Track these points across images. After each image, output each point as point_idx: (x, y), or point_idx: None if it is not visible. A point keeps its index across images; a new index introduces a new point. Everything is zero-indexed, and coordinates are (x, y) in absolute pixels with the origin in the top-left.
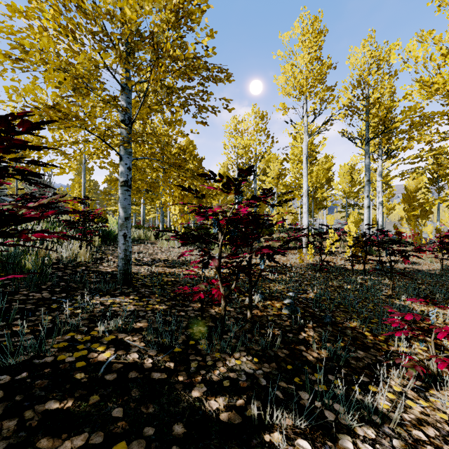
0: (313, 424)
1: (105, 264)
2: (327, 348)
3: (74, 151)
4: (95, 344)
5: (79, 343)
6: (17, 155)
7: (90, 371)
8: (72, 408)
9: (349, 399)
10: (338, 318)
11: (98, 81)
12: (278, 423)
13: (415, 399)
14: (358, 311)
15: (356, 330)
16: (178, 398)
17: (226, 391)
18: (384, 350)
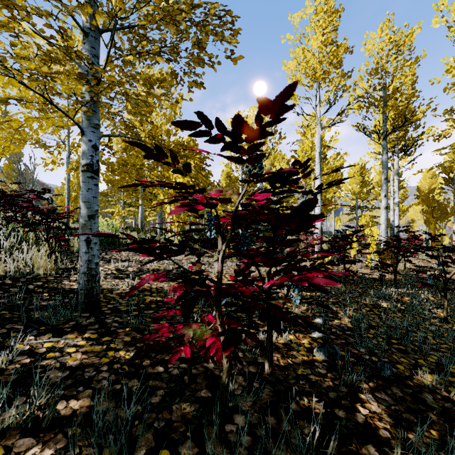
0: None
1: (73, 278)
2: None
3: (57, 144)
4: None
5: None
6: None
7: None
8: None
9: None
10: (400, 366)
11: None
12: None
13: None
14: (424, 351)
15: (438, 394)
16: None
17: None
18: None
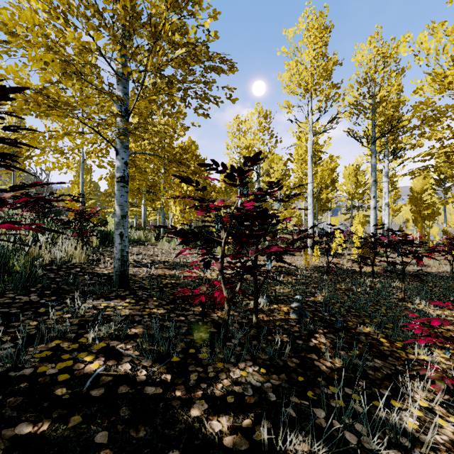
0: (334, 450)
1: (102, 266)
2: (341, 356)
3: (72, 150)
4: (83, 353)
5: (65, 352)
6: (2, 146)
7: (73, 385)
8: (47, 433)
9: (370, 417)
10: (350, 323)
11: (90, 65)
12: (291, 449)
13: (445, 416)
14: (371, 315)
15: (370, 336)
16: (174, 418)
17: (230, 408)
18: (403, 358)
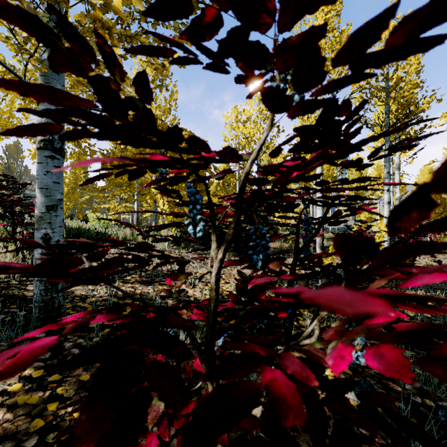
0: None
1: None
2: None
3: None
4: None
5: None
6: None
7: None
8: None
9: None
10: None
11: None
12: None
13: None
14: None
15: None
16: None
17: None
18: None
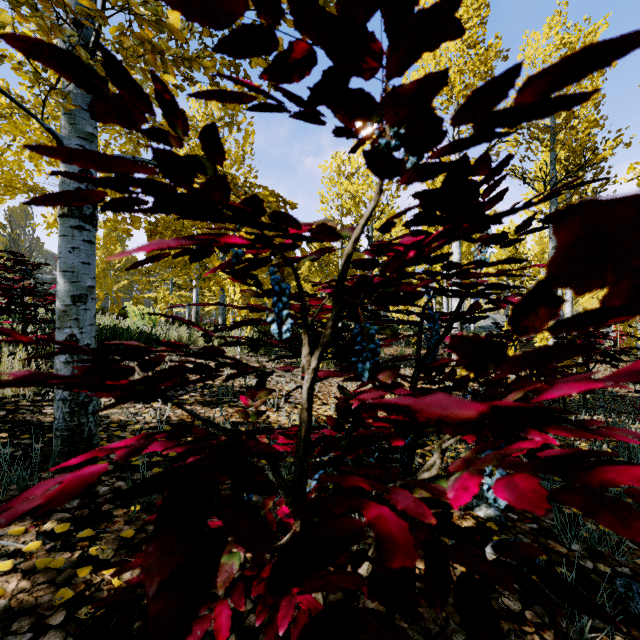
0: None
1: None
2: None
3: None
4: None
5: None
6: None
7: None
8: None
9: None
10: None
11: None
12: None
13: None
14: None
15: None
16: None
17: None
18: None
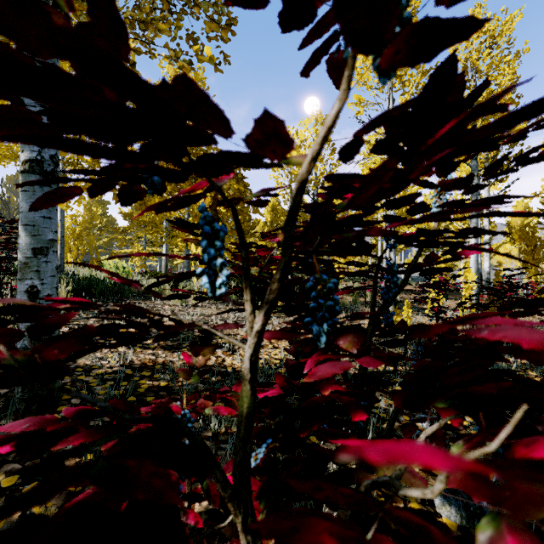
0: None
1: None
2: None
3: None
4: None
5: None
6: None
7: None
8: None
9: None
10: None
11: None
12: None
13: None
14: None
15: None
16: None
17: None
18: None
